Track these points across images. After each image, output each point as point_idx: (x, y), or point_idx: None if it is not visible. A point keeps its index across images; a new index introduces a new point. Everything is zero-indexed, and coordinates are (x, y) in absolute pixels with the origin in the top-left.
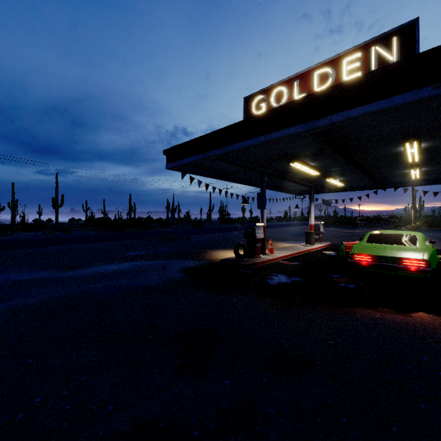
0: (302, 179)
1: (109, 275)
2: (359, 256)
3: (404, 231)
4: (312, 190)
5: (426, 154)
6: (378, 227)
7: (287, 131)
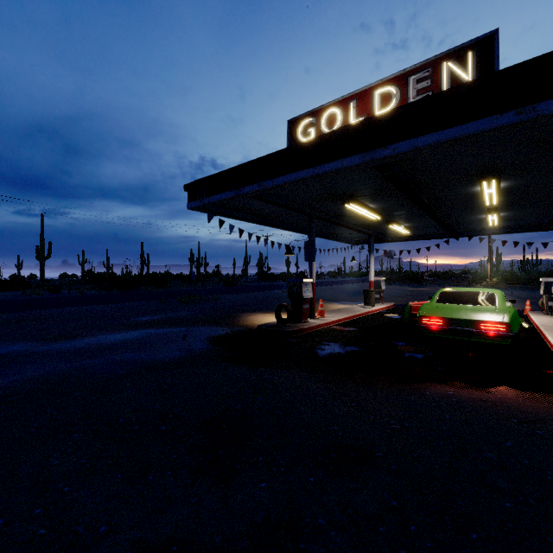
0: (359, 225)
1: (110, 347)
2: (428, 319)
3: (481, 289)
4: (372, 239)
5: (505, 196)
6: (450, 284)
7: (341, 163)
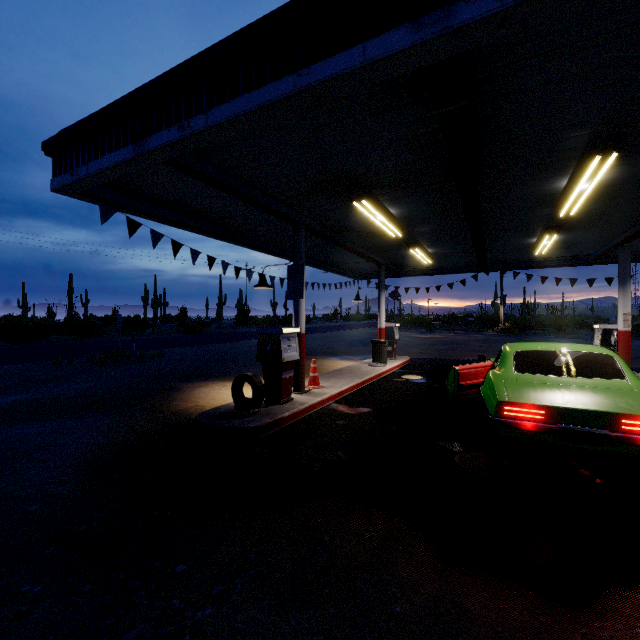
0: (368, 248)
1: None
2: (516, 408)
3: (579, 346)
4: (383, 270)
5: (587, 203)
6: (459, 329)
7: (362, 53)
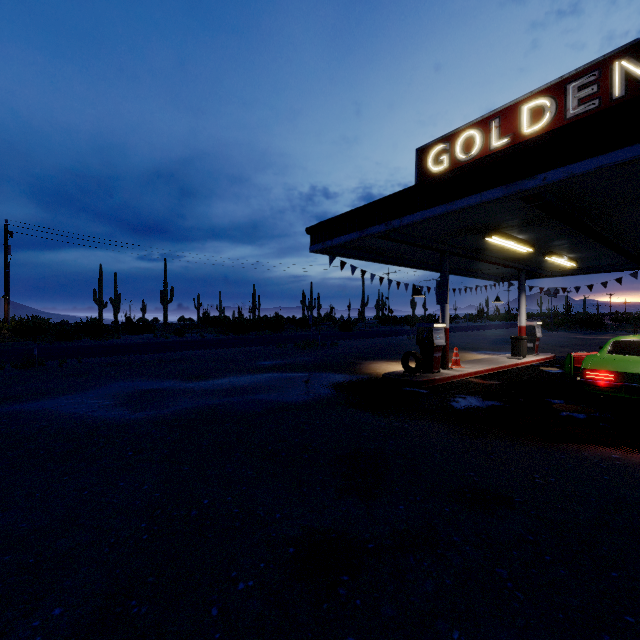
0: (505, 258)
1: (243, 388)
2: (594, 373)
3: None
4: (522, 274)
5: None
6: None
7: (480, 198)
